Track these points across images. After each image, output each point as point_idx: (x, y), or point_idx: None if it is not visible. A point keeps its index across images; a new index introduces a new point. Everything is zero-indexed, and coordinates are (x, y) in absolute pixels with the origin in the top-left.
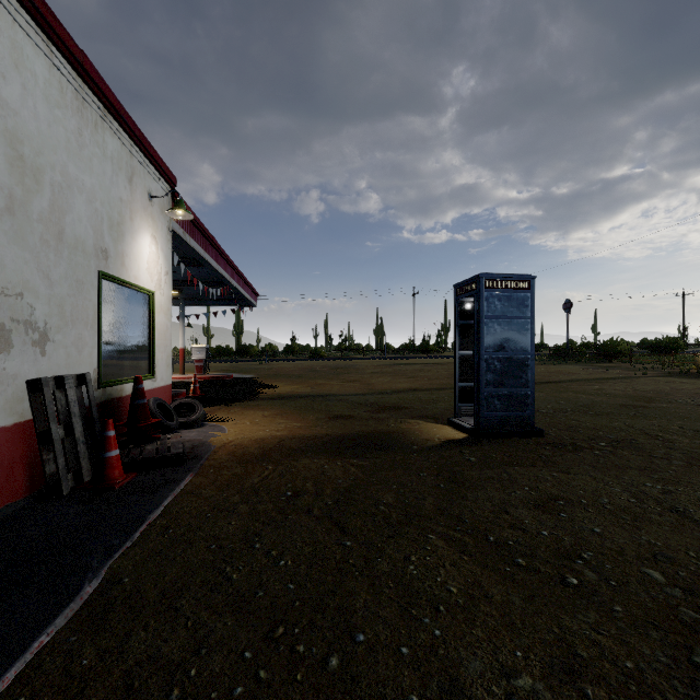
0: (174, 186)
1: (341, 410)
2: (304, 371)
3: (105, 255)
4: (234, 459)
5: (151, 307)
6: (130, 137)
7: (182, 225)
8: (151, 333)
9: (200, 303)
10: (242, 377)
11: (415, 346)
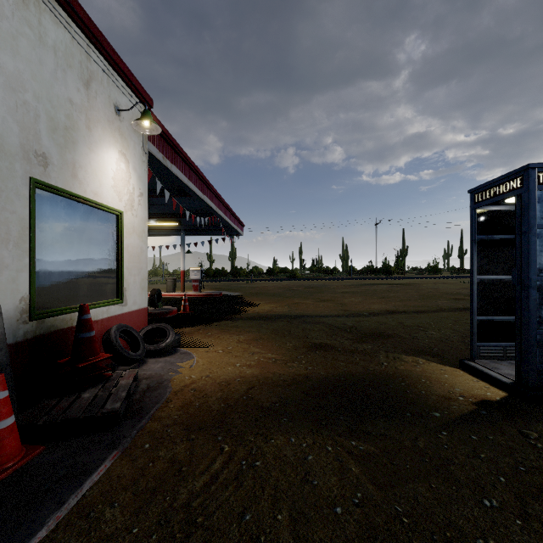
0: (150, 107)
1: (320, 337)
2: (282, 290)
3: (43, 160)
4: (184, 420)
5: (119, 228)
6: (85, 34)
7: (161, 150)
8: (119, 255)
9: (198, 233)
10: (230, 295)
11: (377, 268)
